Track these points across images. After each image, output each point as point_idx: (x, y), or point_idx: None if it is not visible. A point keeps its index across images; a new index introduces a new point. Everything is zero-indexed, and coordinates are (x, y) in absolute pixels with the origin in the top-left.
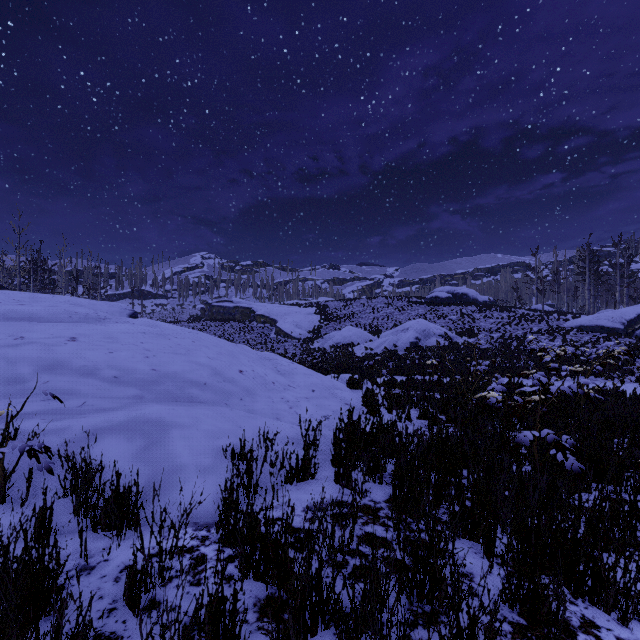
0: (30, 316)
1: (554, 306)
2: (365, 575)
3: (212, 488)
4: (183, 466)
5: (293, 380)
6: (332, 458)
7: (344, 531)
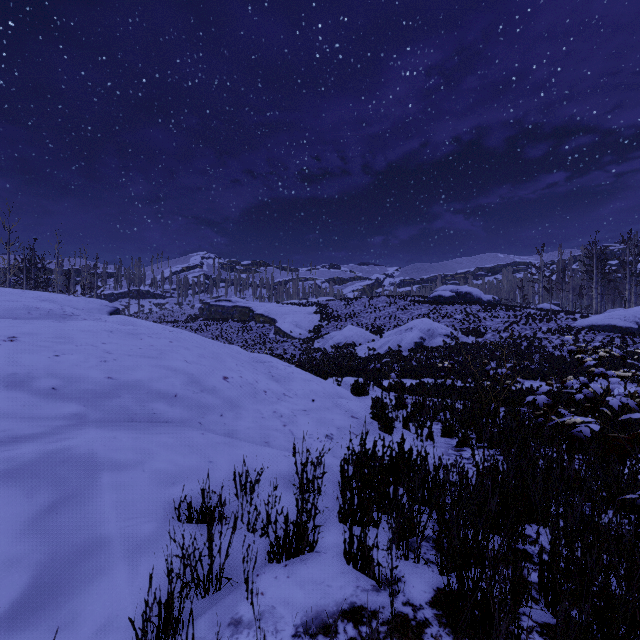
0: None
1: (559, 305)
2: None
3: (144, 585)
4: (104, 542)
5: (289, 387)
6: (340, 510)
7: None
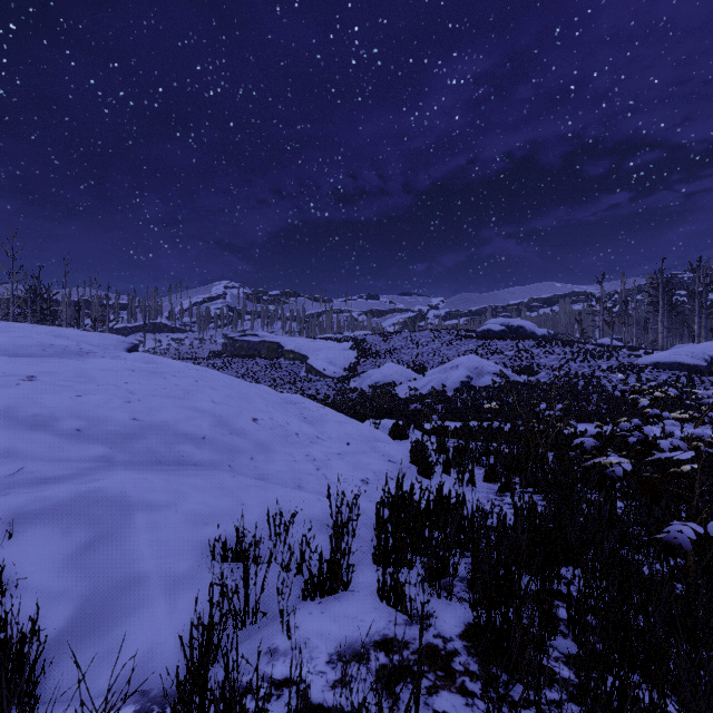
0: None
1: (621, 340)
2: None
3: (183, 617)
4: (142, 577)
5: (323, 430)
6: (374, 552)
7: None
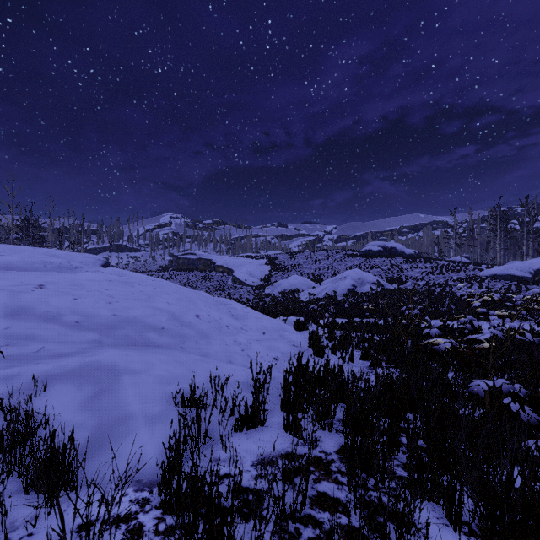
0: (7, 265)
1: (469, 258)
2: None
3: (159, 439)
4: (131, 415)
5: (245, 323)
6: (282, 403)
7: (296, 498)
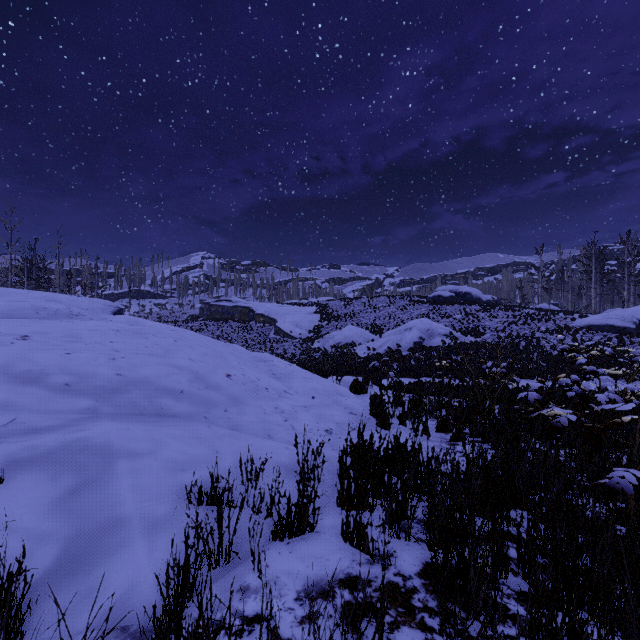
0: None
1: (558, 305)
2: None
3: (162, 557)
4: (123, 520)
5: (290, 385)
6: (338, 496)
7: None
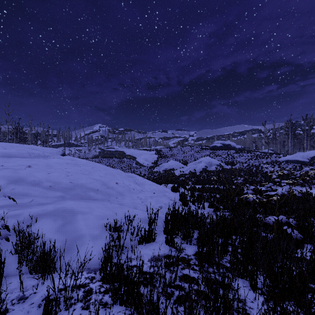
0: (9, 155)
1: (273, 150)
2: (185, 308)
3: (98, 248)
4: (83, 235)
5: (144, 187)
6: (164, 230)
7: (171, 275)
